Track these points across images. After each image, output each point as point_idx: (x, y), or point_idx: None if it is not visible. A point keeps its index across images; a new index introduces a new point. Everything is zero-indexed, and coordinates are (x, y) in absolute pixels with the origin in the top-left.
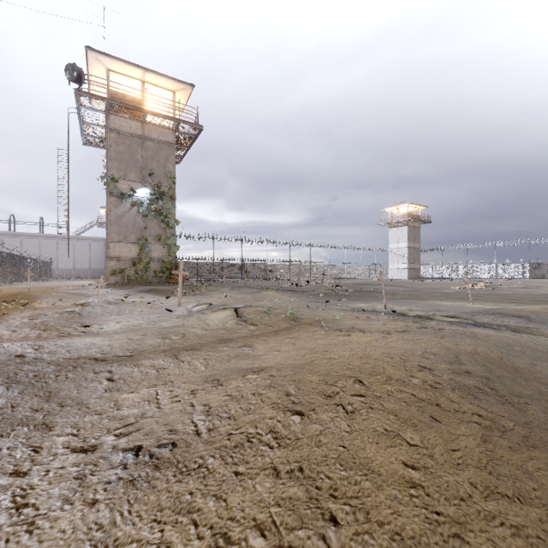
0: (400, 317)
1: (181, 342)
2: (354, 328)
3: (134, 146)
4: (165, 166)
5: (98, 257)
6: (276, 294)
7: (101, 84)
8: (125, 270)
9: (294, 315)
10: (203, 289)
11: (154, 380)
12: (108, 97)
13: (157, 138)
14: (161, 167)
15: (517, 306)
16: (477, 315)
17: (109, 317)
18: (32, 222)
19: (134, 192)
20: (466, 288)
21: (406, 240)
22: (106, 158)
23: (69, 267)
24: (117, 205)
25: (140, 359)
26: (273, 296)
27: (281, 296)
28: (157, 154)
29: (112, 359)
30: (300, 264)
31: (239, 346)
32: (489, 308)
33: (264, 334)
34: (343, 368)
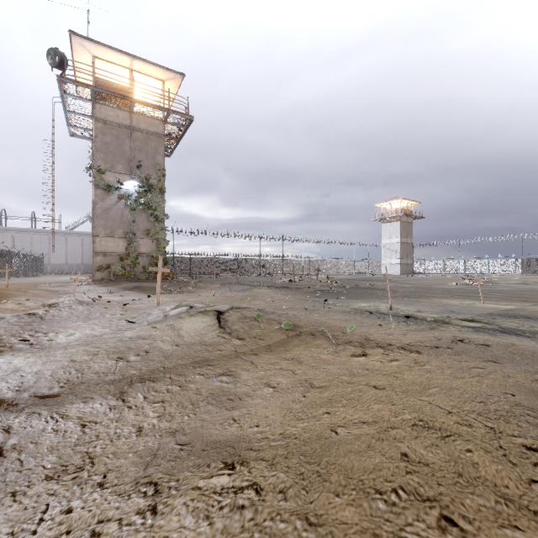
0: (411, 320)
1: (139, 365)
2: (369, 342)
3: (121, 137)
4: (154, 158)
5: (91, 252)
6: (269, 291)
7: (87, 72)
8: (111, 265)
9: (292, 325)
10: (191, 287)
11: (69, 450)
12: (93, 84)
13: (146, 128)
14: (150, 159)
15: (533, 305)
16: (498, 318)
17: (74, 321)
18: (23, 217)
19: (122, 184)
20: (463, 284)
21: (399, 235)
22: (92, 149)
23: (62, 262)
24: (104, 198)
25: (68, 400)
26: (266, 294)
27: (274, 294)
28: (145, 145)
29: (25, 401)
30: (294, 259)
31: (217, 373)
32: (505, 309)
33: (252, 351)
34: (399, 469)
